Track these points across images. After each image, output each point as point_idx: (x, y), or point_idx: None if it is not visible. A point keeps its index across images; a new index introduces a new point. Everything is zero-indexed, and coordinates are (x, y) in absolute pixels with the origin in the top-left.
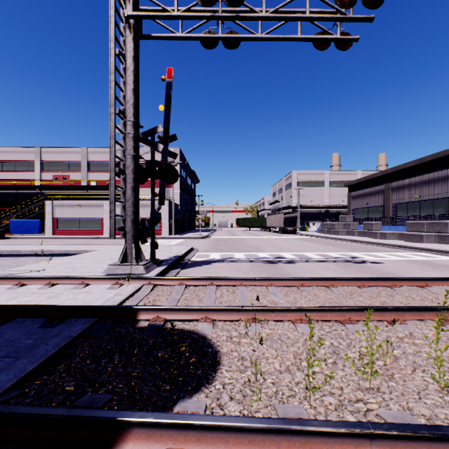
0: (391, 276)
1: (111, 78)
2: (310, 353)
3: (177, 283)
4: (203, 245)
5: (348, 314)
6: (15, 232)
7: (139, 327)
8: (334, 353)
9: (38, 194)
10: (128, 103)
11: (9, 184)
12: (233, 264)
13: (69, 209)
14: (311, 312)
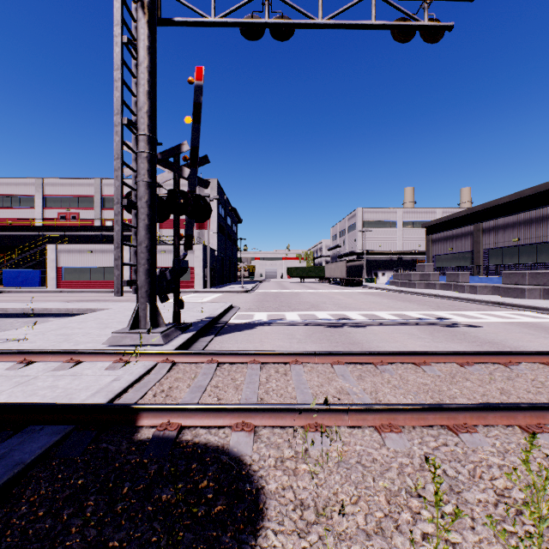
0: (497, 345)
1: (117, 75)
2: (412, 491)
3: (205, 360)
4: (245, 302)
5: (460, 416)
6: (9, 285)
7: (139, 439)
8: (452, 492)
9: (40, 237)
10: (140, 110)
11: (3, 224)
12: (285, 329)
13: (78, 255)
14: (405, 413)
